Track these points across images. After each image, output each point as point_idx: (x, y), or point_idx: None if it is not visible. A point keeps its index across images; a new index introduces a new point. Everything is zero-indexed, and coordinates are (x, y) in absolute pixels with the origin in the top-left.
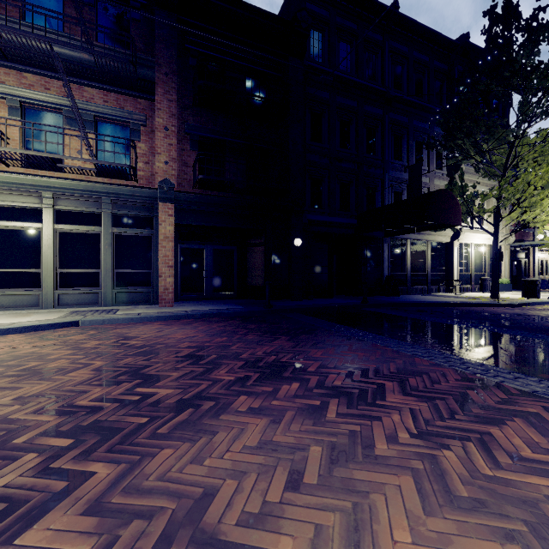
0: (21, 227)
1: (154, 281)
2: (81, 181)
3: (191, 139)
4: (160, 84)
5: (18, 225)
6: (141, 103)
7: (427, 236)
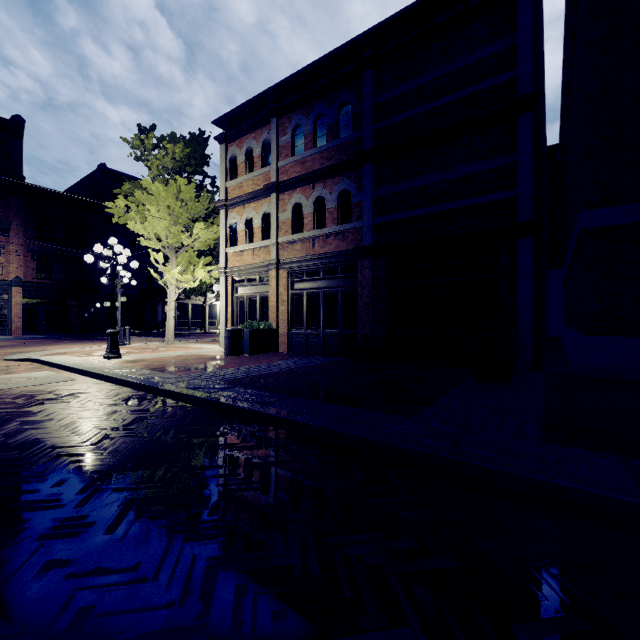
0: None
1: (10, 325)
2: None
3: (32, 255)
4: (14, 230)
5: None
6: (1, 238)
7: (188, 301)
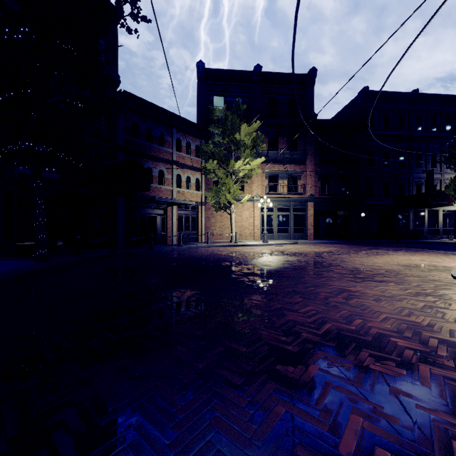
0: (268, 214)
1: (306, 231)
2: (286, 198)
3: (318, 177)
4: (308, 159)
5: (268, 213)
6: (301, 166)
7: (439, 207)
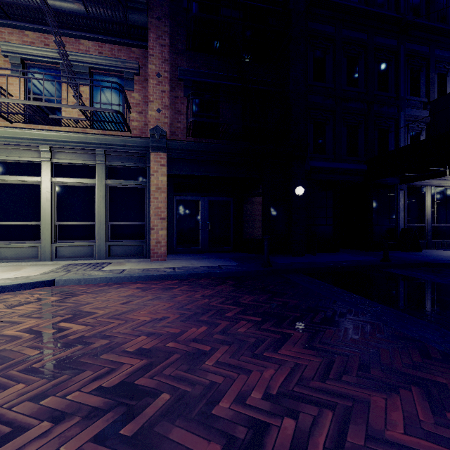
0: (23, 181)
1: (147, 234)
2: (74, 132)
3: (184, 85)
4: (153, 29)
5: (19, 179)
6: (134, 52)
7: None
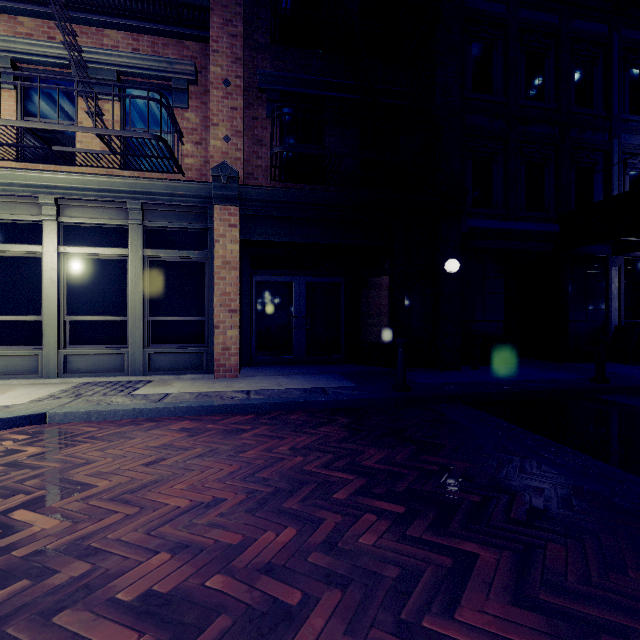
0: (15, 252)
1: (209, 335)
2: (92, 174)
3: (268, 98)
4: (217, 10)
5: (9, 248)
6: (189, 47)
7: None
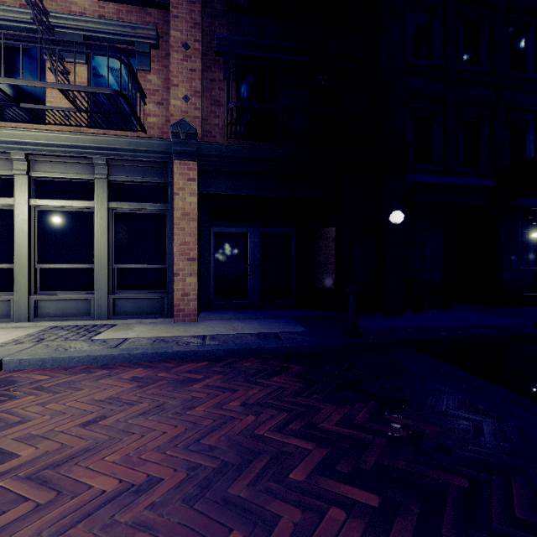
0: None
1: (169, 282)
2: (59, 131)
3: (224, 61)
4: None
5: None
6: (151, 14)
7: None
